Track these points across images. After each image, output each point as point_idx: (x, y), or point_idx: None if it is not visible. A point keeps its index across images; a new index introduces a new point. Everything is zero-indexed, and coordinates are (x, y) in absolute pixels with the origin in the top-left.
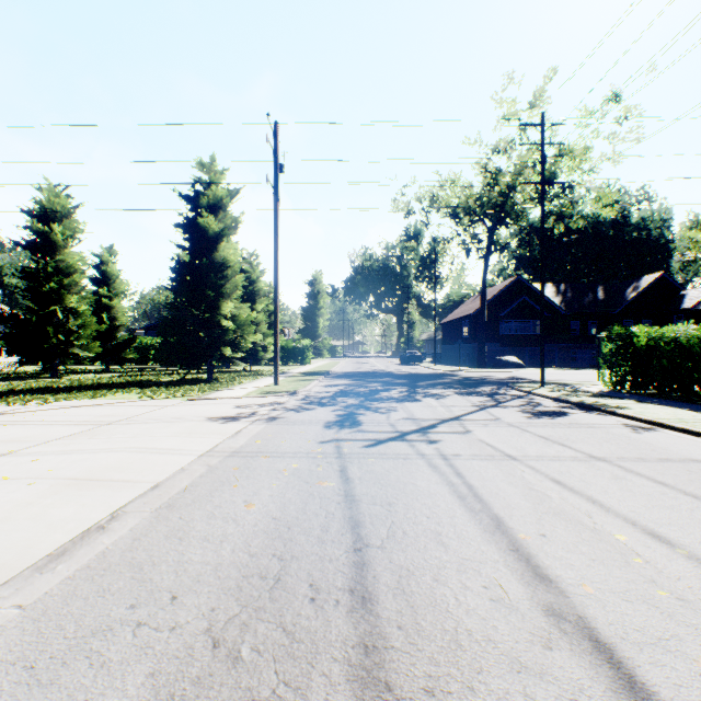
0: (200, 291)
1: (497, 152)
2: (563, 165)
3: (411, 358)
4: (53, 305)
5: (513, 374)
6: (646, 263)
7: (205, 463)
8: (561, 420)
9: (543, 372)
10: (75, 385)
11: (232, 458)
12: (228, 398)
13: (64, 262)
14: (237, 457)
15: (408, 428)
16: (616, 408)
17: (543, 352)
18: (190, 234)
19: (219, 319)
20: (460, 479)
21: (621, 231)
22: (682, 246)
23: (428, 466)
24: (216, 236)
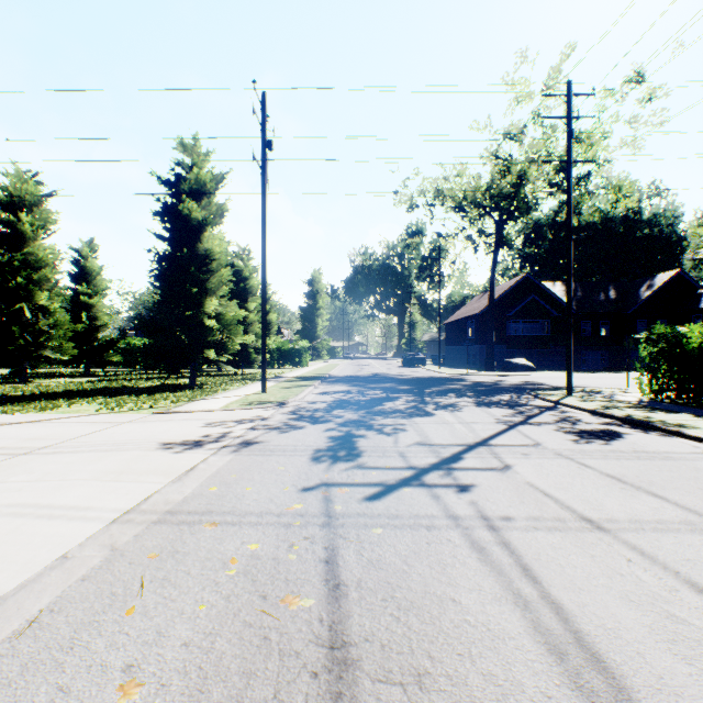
0: (181, 287)
1: (509, 137)
2: (577, 155)
3: (414, 360)
4: (21, 302)
5: (526, 378)
6: (658, 261)
7: (109, 542)
8: (620, 445)
9: (570, 379)
10: (35, 392)
11: (159, 527)
12: (201, 411)
13: (33, 255)
14: (167, 524)
15: (424, 461)
16: (680, 426)
17: (570, 355)
18: (169, 223)
19: (202, 318)
20: (534, 585)
21: (632, 228)
22: (695, 244)
23: (470, 546)
24: (198, 224)
